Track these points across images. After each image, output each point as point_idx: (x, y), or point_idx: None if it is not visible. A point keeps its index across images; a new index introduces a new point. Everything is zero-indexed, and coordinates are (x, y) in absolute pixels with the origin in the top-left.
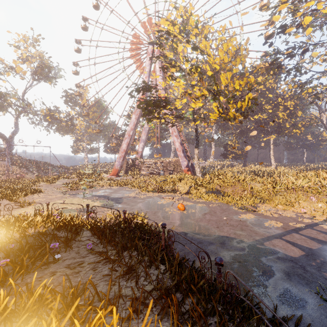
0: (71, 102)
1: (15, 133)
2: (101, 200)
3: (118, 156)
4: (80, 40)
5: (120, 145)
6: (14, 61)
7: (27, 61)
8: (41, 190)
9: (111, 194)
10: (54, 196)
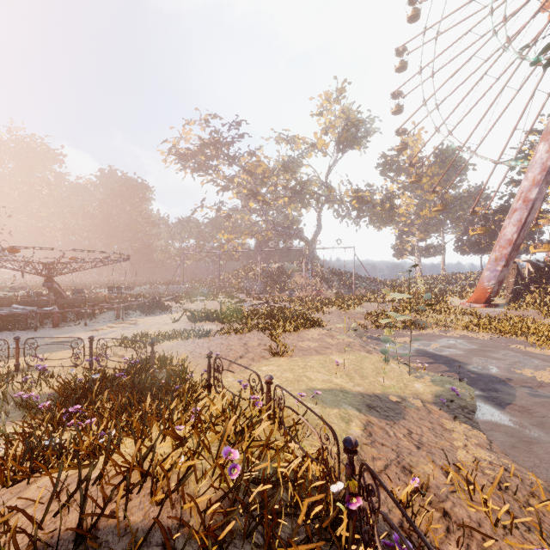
0: (391, 171)
1: (317, 233)
2: (438, 372)
3: (491, 257)
4: (403, 45)
5: (496, 234)
6: (315, 135)
7: (330, 129)
8: (322, 322)
9: (468, 359)
10: (335, 341)
